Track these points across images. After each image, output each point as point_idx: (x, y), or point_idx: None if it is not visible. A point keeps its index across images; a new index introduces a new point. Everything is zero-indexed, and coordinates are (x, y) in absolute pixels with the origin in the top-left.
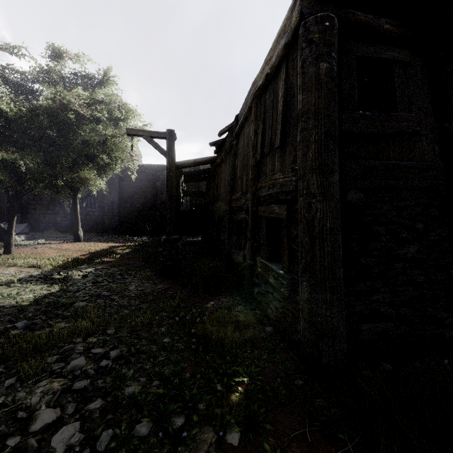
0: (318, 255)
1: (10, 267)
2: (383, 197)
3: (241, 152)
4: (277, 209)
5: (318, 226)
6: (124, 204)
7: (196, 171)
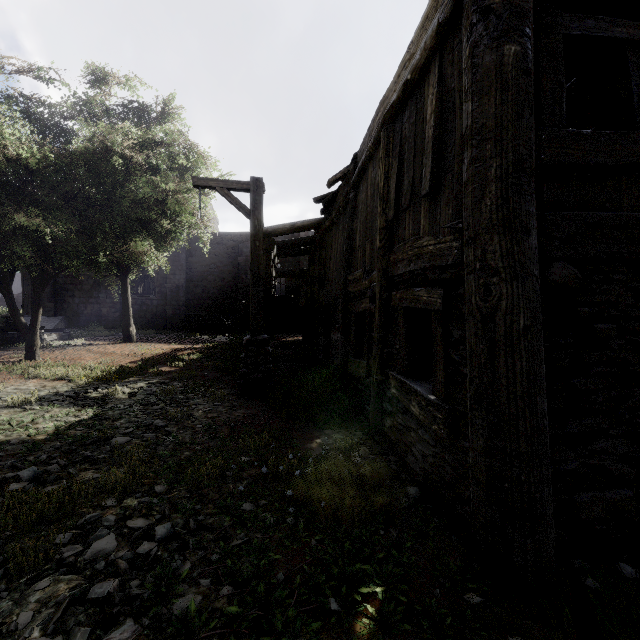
0: (505, 375)
1: (30, 380)
2: (612, 273)
3: (362, 209)
4: (424, 294)
5: (503, 324)
6: (193, 289)
7: (294, 241)
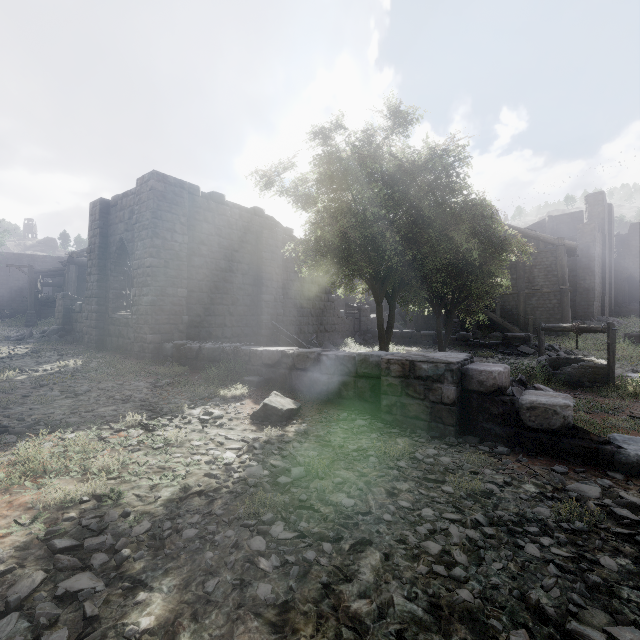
0: None
1: None
2: None
3: None
4: None
5: None
6: None
7: (53, 272)
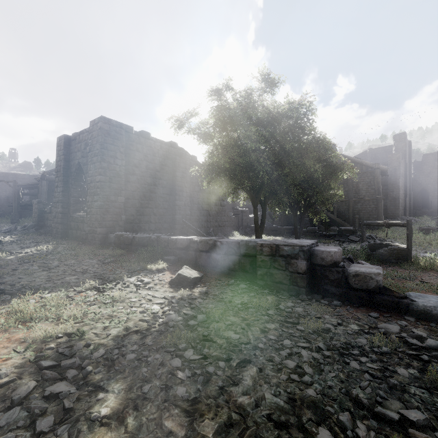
0: None
1: None
2: None
3: None
4: None
5: None
6: None
7: (30, 186)
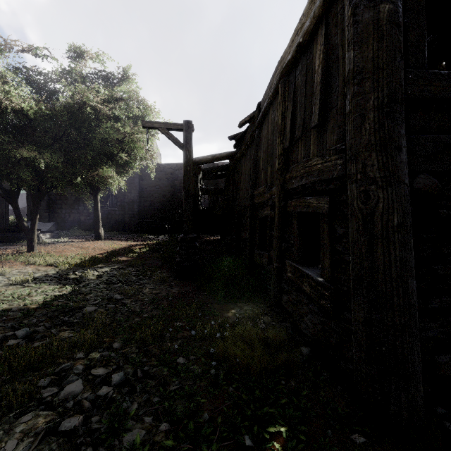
0: (382, 261)
1: (29, 266)
2: None
3: (265, 142)
4: (314, 201)
5: (380, 222)
6: (143, 203)
7: (214, 168)
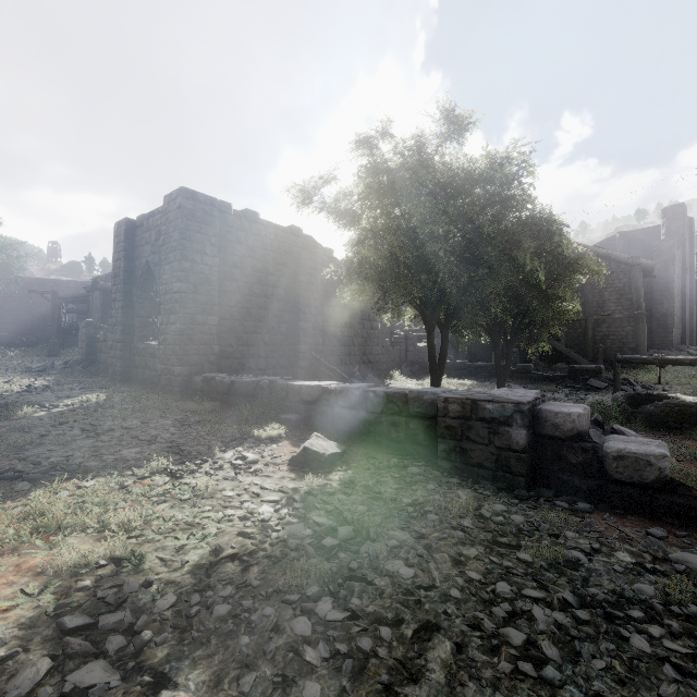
0: None
1: None
2: None
3: None
4: None
5: None
6: None
7: (77, 298)
